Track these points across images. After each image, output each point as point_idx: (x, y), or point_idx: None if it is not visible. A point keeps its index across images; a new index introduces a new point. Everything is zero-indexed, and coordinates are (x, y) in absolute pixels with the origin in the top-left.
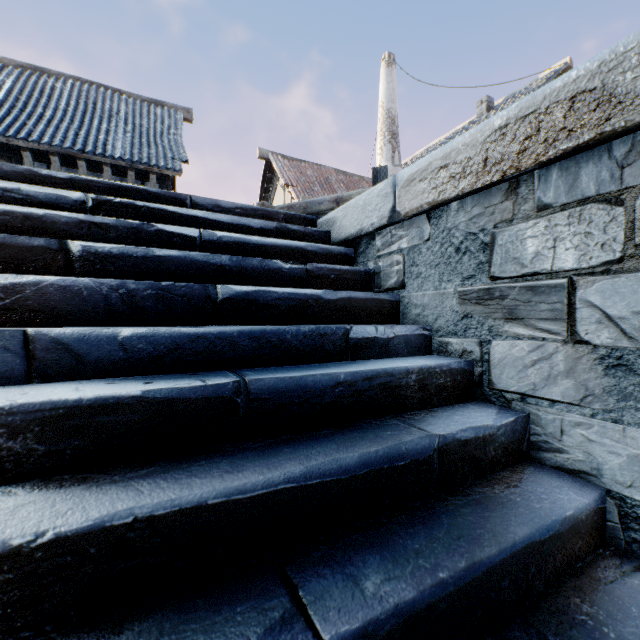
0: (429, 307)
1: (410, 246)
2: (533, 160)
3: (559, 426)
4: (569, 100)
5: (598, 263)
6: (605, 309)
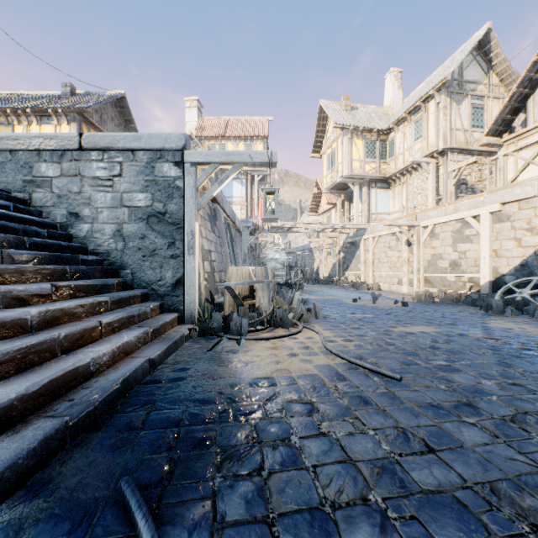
0: (11, 183)
1: (2, 161)
2: (43, 149)
3: (50, 212)
4: (50, 139)
5: (57, 176)
6: (58, 186)
